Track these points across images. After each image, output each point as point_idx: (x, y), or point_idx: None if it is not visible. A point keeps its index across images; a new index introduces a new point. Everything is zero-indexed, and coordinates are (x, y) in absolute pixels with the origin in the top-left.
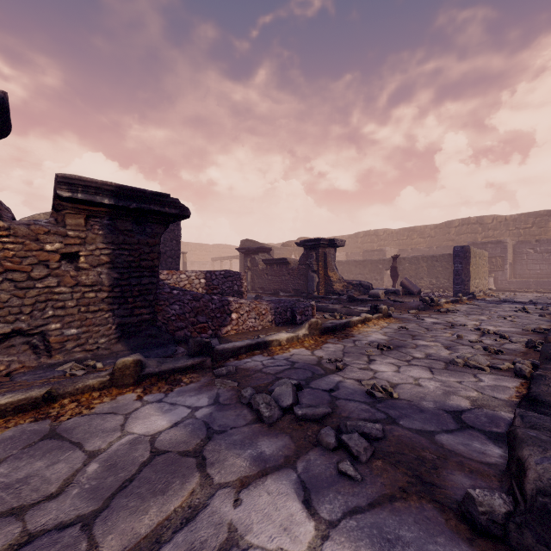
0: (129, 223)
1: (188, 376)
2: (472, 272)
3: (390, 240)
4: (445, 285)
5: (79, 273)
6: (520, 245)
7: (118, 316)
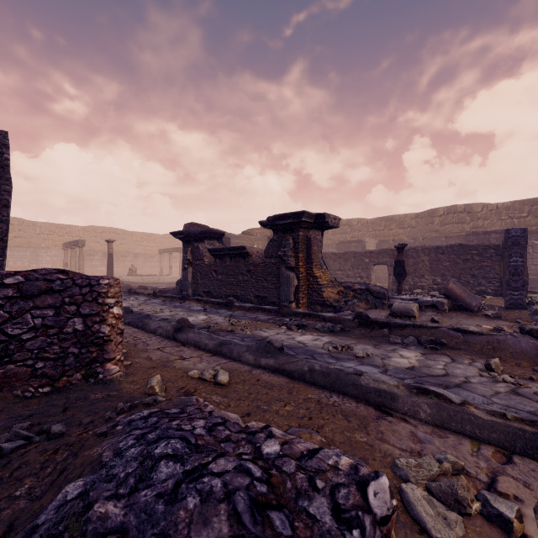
0: None
1: None
2: None
3: (365, 231)
4: None
5: None
6: None
7: None
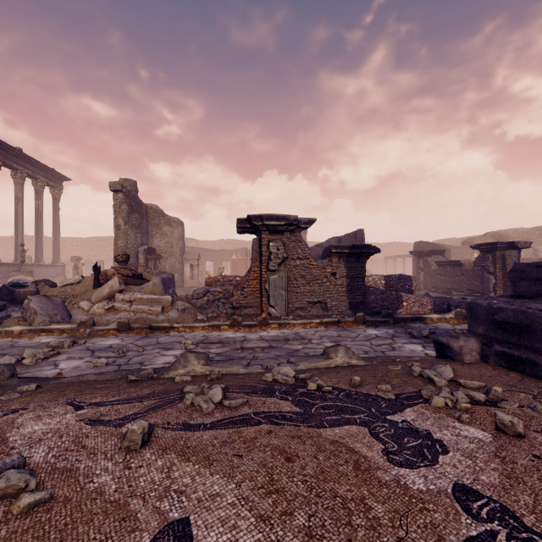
0: (353, 258)
1: (382, 325)
2: None
3: None
4: None
5: (336, 280)
6: None
7: (349, 298)
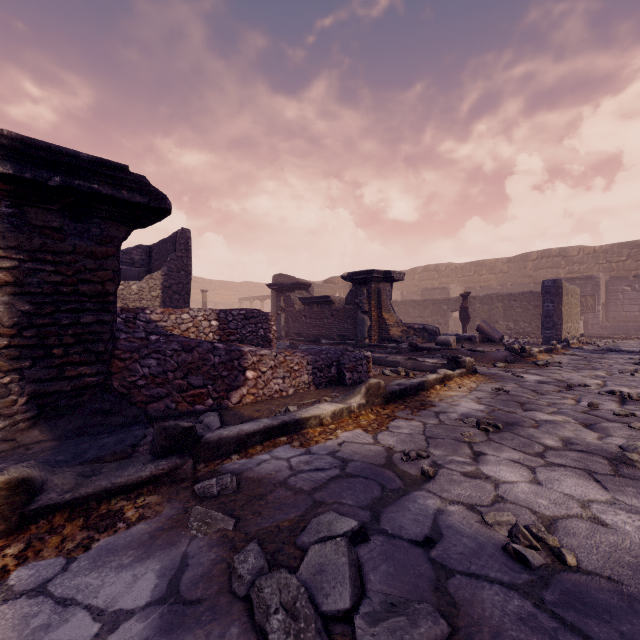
0: (55, 215)
1: (139, 502)
2: (564, 313)
3: (454, 277)
4: (526, 330)
5: None
6: (614, 282)
7: (32, 380)
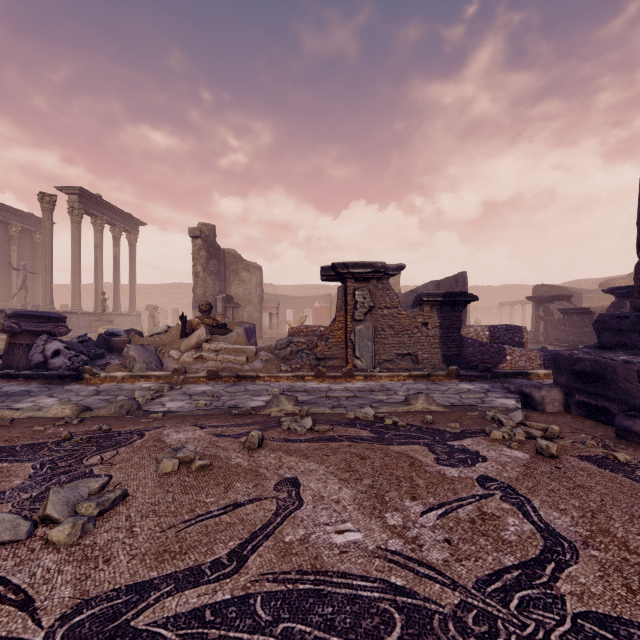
0: (447, 307)
1: (478, 379)
2: None
3: None
4: None
5: (428, 331)
6: None
7: (443, 351)
